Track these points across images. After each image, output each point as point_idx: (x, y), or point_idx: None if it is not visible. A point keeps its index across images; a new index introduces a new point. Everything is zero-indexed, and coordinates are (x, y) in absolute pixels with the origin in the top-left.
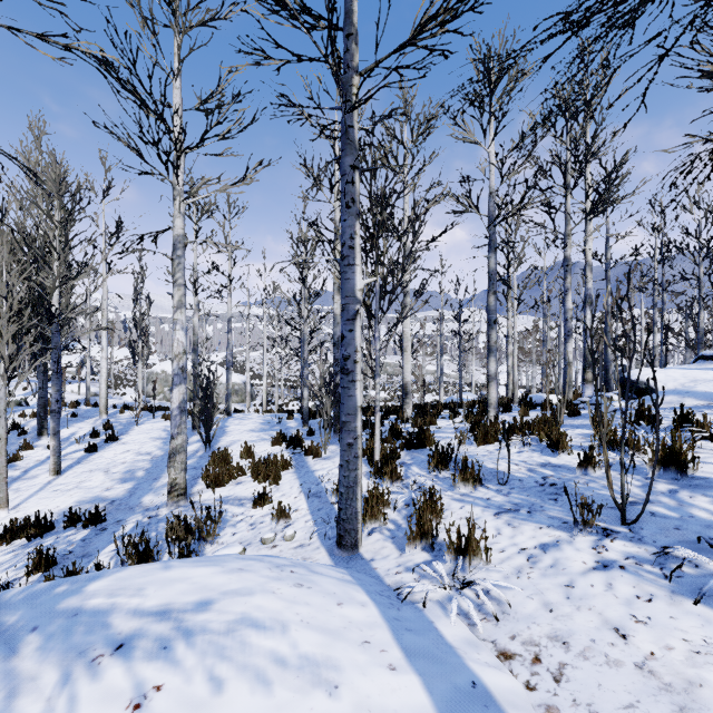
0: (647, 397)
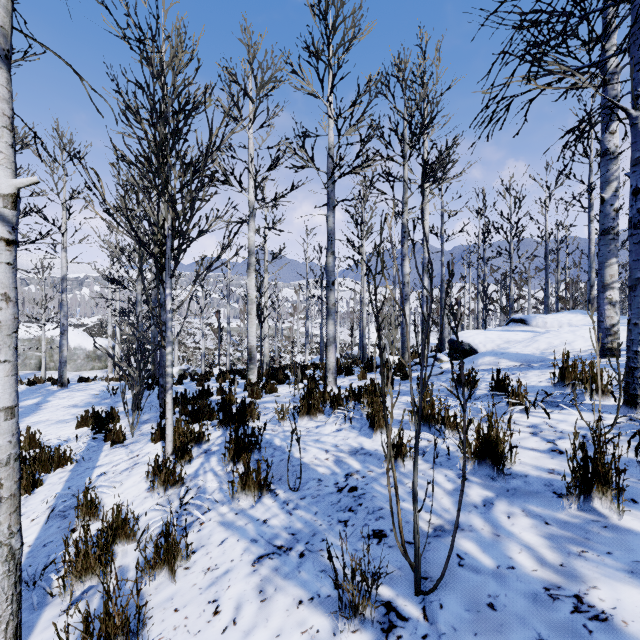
0: (470, 358)
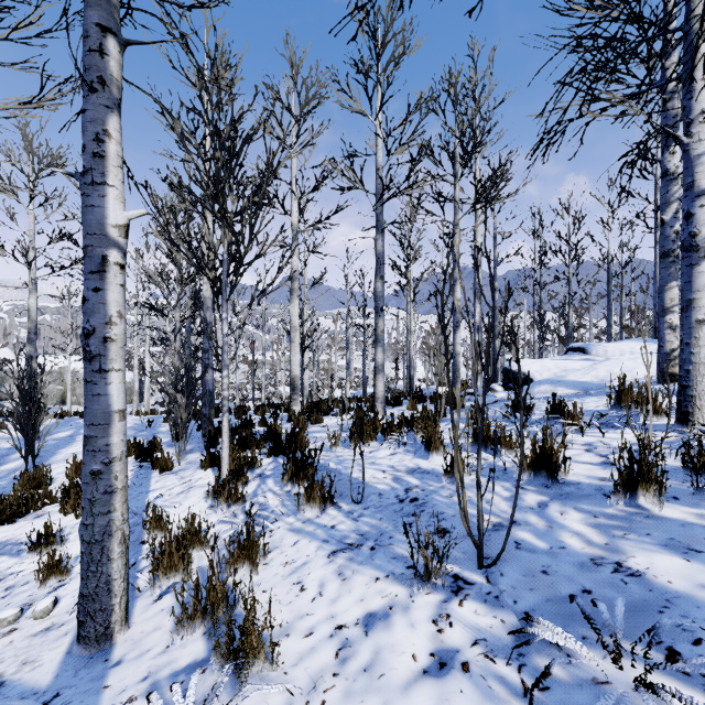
0: (525, 387)
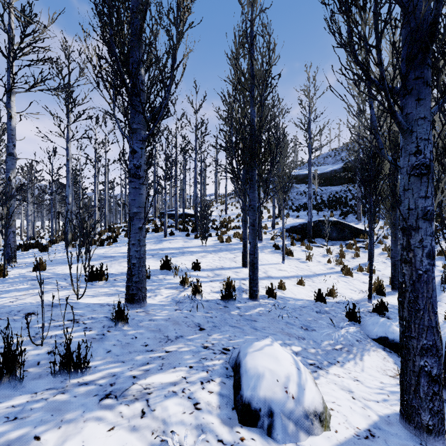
0: None
